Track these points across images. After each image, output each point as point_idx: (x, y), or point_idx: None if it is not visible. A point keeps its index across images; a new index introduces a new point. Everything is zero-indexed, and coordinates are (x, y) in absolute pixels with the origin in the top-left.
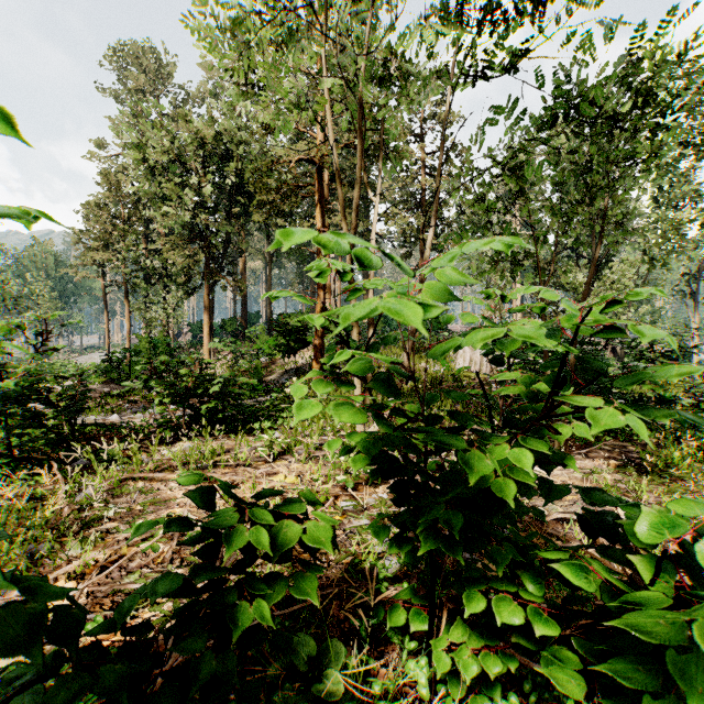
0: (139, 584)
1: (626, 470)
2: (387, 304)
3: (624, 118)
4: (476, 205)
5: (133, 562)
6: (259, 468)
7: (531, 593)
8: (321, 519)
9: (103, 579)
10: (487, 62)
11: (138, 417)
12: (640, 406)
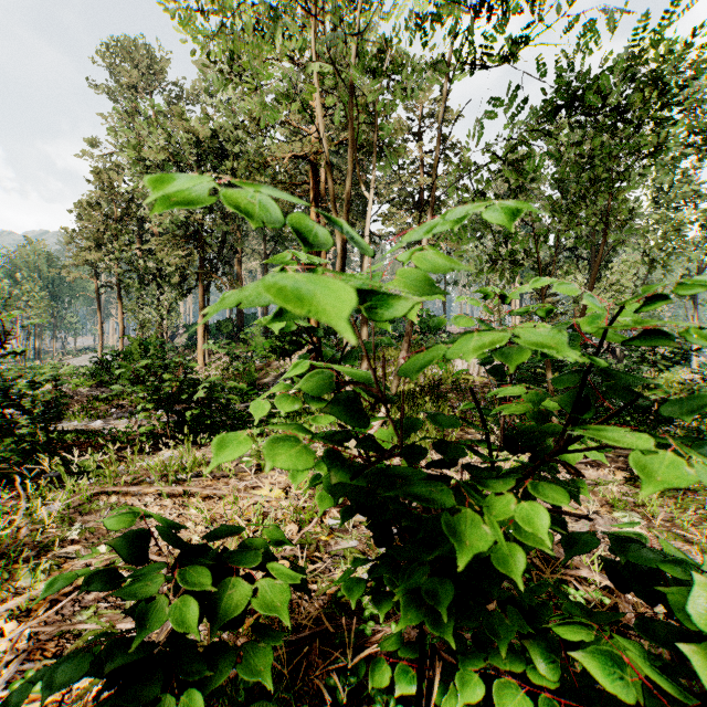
0: (90, 624)
1: (633, 481)
2: (271, 297)
3: (631, 108)
4: (475, 201)
5: (90, 594)
6: (243, 479)
7: (545, 680)
8: (278, 576)
9: (53, 616)
10: (486, 47)
11: (123, 423)
12: (706, 448)
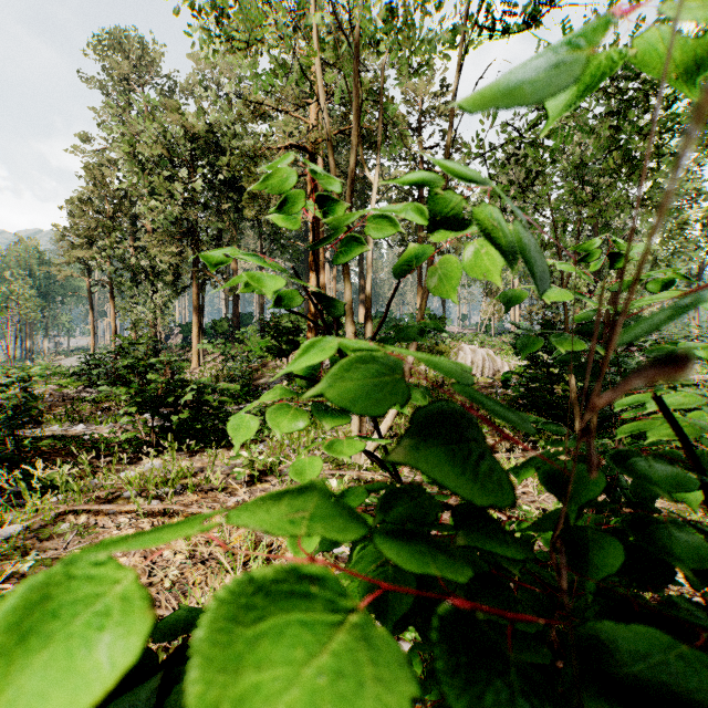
0: None
1: None
2: None
3: None
4: None
5: None
6: (234, 493)
7: None
8: None
9: None
10: (508, 7)
11: (107, 427)
12: None
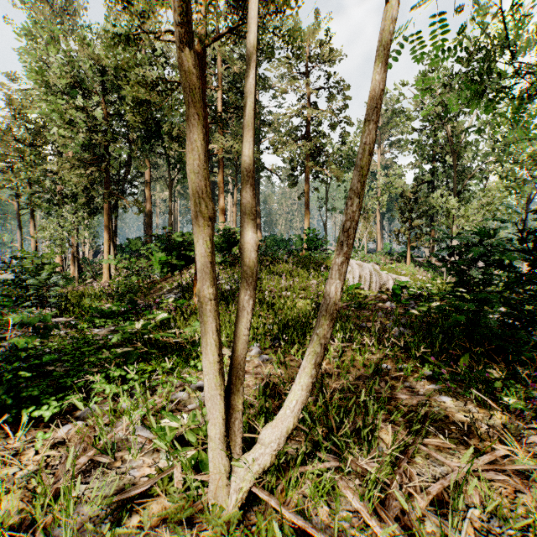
0: None
1: None
2: None
3: None
4: None
5: None
6: None
7: None
8: None
9: None
10: None
11: None
12: None
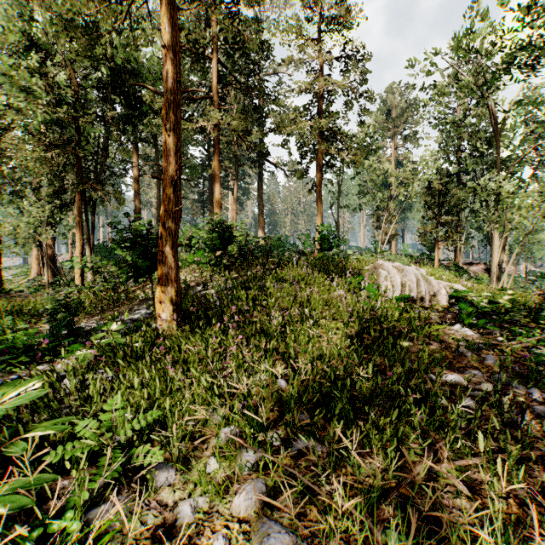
0: None
1: None
2: None
3: None
4: None
5: None
6: None
7: None
8: None
9: None
10: None
11: None
12: None
